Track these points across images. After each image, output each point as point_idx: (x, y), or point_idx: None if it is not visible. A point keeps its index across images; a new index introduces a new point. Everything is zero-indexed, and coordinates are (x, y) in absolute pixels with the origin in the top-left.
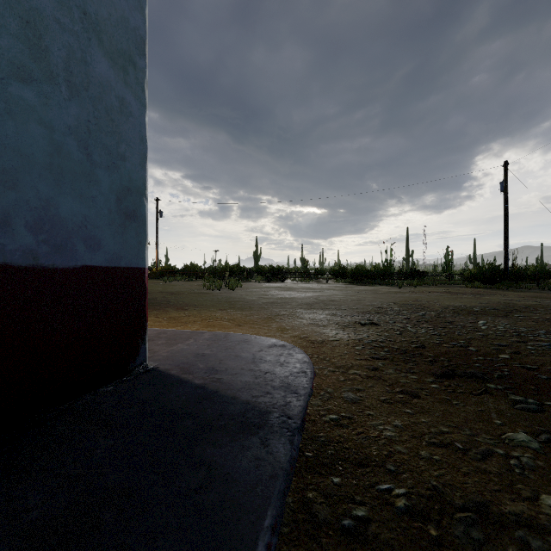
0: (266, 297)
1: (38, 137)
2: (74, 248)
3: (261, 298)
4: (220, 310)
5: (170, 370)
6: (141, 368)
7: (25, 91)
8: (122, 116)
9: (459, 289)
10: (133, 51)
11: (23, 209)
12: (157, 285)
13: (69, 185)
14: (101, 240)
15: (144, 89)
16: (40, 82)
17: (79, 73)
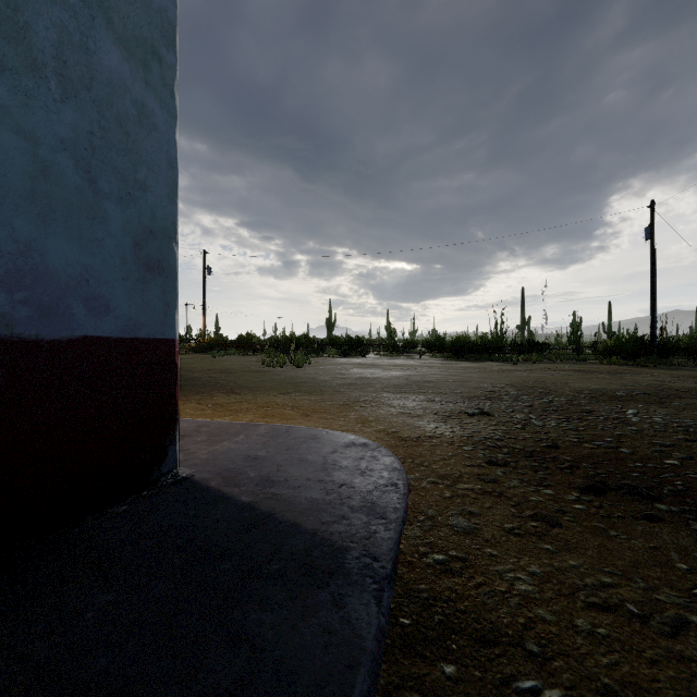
0: (342, 377)
1: (13, 151)
2: (69, 311)
3: (335, 378)
4: (282, 394)
5: (208, 481)
6: (170, 478)
7: None
8: (142, 129)
9: (591, 367)
10: (157, 40)
11: None
12: (203, 361)
13: (61, 222)
14: (110, 301)
15: (173, 93)
16: (16, 73)
17: (77, 65)
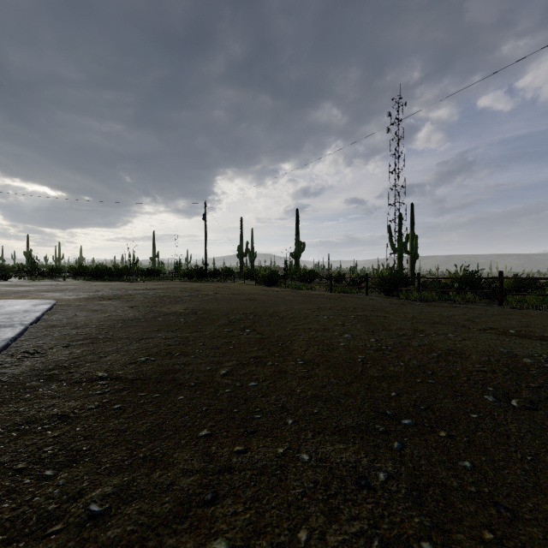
0: (3, 290)
1: None
2: None
3: None
4: None
5: None
6: None
7: None
8: None
9: (172, 283)
10: None
11: None
12: None
13: None
14: None
15: None
16: None
17: None
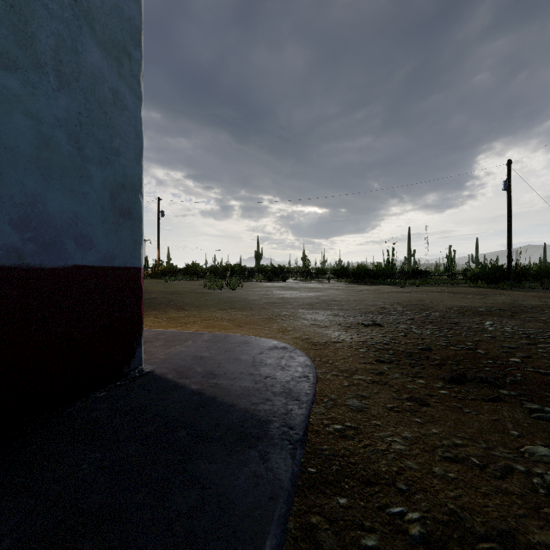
0: (267, 297)
1: (24, 129)
2: (64, 247)
3: (262, 298)
4: (221, 310)
5: (166, 374)
6: (136, 372)
7: (9, 80)
8: (116, 109)
9: (462, 289)
10: (127, 41)
11: (7, 205)
12: (158, 284)
13: (58, 180)
14: (93, 239)
15: (139, 81)
16: (25, 70)
17: (69, 63)
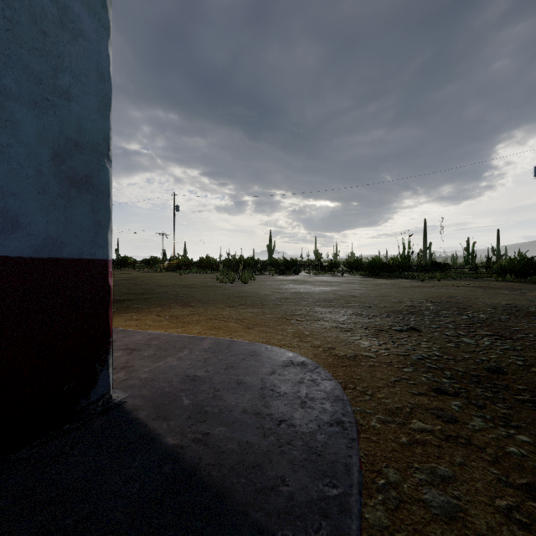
0: (280, 291)
1: None
2: None
3: (274, 292)
4: (229, 307)
5: (138, 410)
6: (100, 404)
7: None
8: (64, 32)
9: (489, 283)
10: None
11: None
12: (172, 277)
13: None
14: (19, 216)
15: (105, 4)
16: None
17: None
